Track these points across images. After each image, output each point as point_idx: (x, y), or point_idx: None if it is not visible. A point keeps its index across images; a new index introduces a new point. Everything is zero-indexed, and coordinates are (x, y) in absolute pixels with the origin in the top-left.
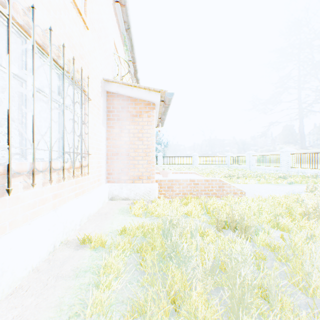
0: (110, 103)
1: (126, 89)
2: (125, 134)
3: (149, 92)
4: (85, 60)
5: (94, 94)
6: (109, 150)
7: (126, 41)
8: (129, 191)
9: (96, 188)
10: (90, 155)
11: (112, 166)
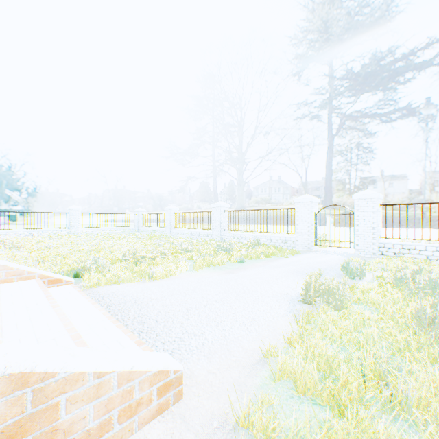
0: None
1: None
2: None
3: None
4: None
5: None
6: None
7: None
8: None
9: None
10: None
11: None
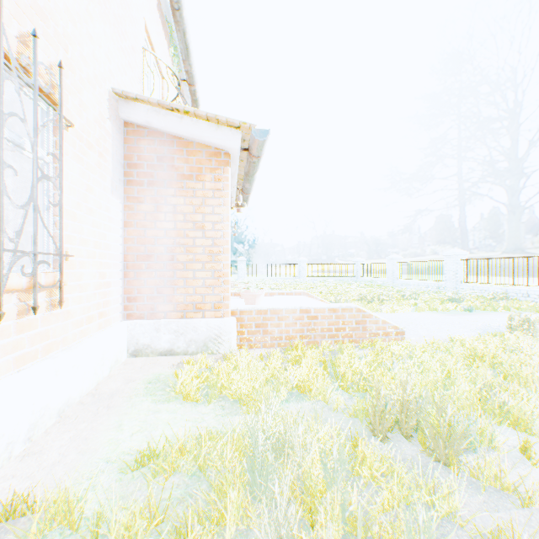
0: (133, 147)
1: (168, 119)
2: (166, 214)
3: (218, 128)
4: (56, 27)
5: (88, 118)
6: (131, 249)
7: (175, 38)
8: (175, 335)
9: (93, 335)
10: (73, 259)
11: (137, 282)
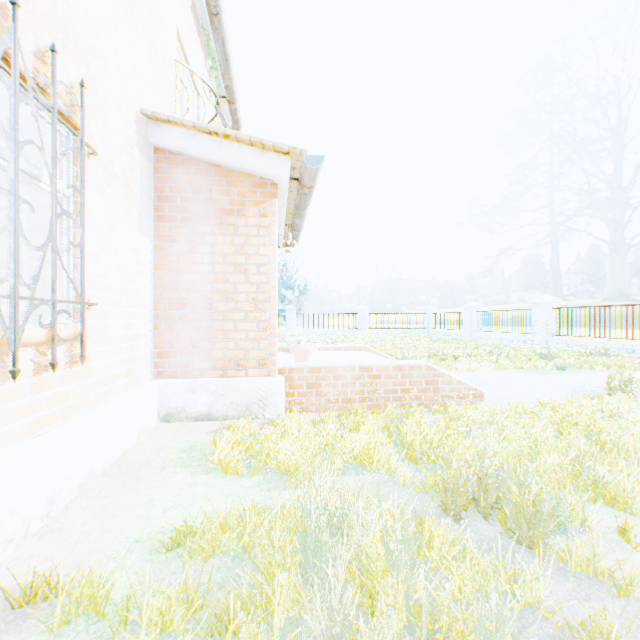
0: (165, 177)
1: (205, 144)
2: (202, 256)
3: (263, 154)
4: (77, 39)
5: (113, 144)
6: (162, 296)
7: (213, 49)
8: (213, 397)
9: (119, 396)
10: (96, 308)
11: (169, 335)
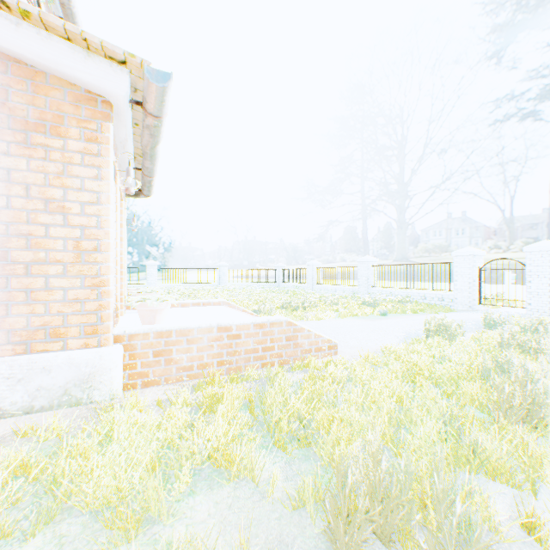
0: None
1: None
2: None
3: (89, 57)
4: None
5: None
6: None
7: None
8: (6, 384)
9: None
10: None
11: None
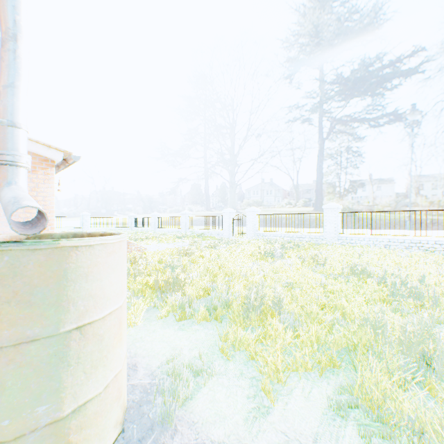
0: None
1: None
2: None
3: (49, 149)
4: None
5: None
6: None
7: None
8: None
9: None
10: None
11: None
